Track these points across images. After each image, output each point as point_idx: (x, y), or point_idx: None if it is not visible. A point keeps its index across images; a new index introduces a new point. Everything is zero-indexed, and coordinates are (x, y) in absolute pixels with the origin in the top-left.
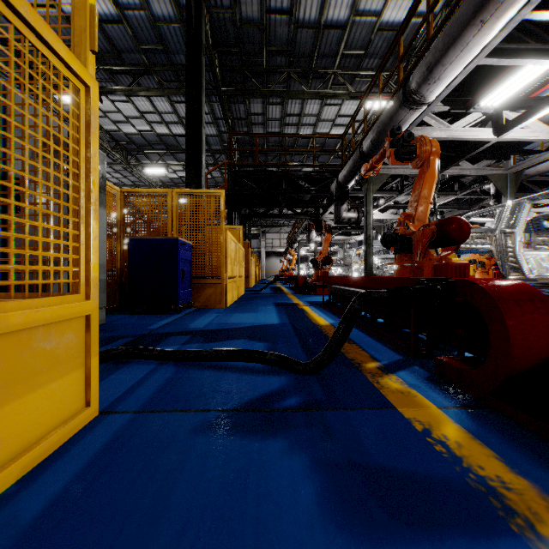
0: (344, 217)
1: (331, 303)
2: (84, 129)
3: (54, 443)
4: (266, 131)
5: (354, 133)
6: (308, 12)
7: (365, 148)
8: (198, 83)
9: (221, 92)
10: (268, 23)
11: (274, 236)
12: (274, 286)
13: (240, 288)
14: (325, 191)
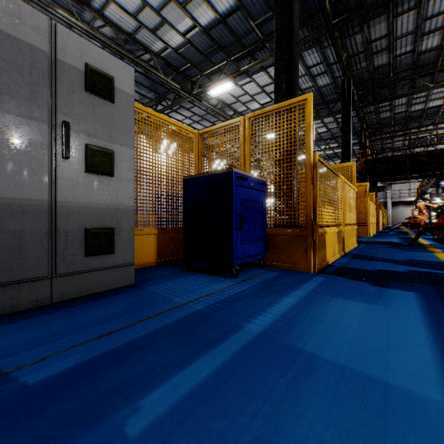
0: None
1: (440, 238)
2: (356, 198)
3: (356, 245)
4: (392, 113)
5: None
6: (428, 44)
7: None
8: (348, 123)
9: (357, 108)
10: (394, 61)
11: (401, 186)
12: (399, 231)
13: (374, 230)
14: None
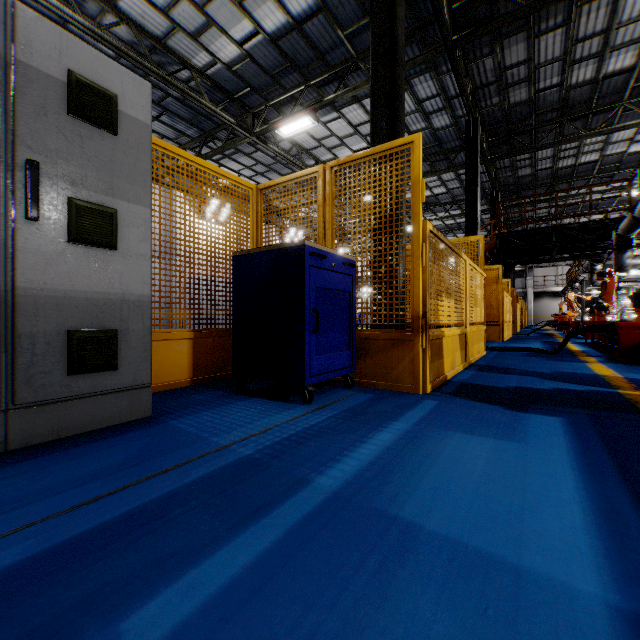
0: (625, 265)
1: (596, 343)
2: (484, 287)
3: (484, 353)
4: (534, 170)
5: (638, 182)
6: (581, 76)
7: (634, 214)
8: (475, 181)
9: (487, 160)
10: (537, 97)
11: (546, 270)
12: (543, 332)
13: (509, 331)
14: (604, 239)
